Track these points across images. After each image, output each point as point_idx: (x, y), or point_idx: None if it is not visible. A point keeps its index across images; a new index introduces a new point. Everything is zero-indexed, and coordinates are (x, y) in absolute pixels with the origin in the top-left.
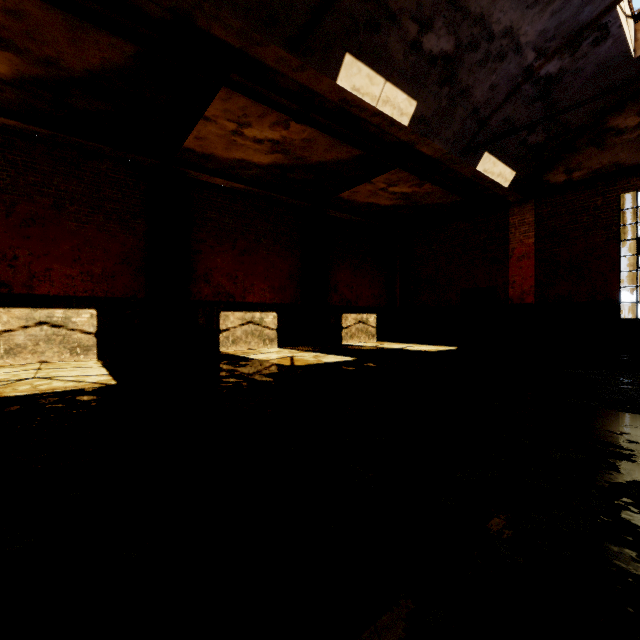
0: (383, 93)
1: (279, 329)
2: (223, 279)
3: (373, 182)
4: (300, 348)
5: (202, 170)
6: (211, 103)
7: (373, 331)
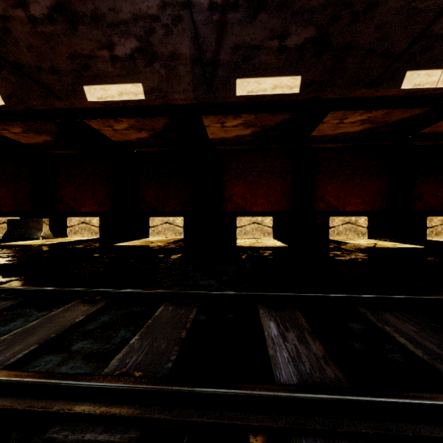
0: (441, 77)
1: (369, 227)
2: (331, 198)
3: None
4: (385, 240)
5: (319, 142)
6: (326, 117)
7: None
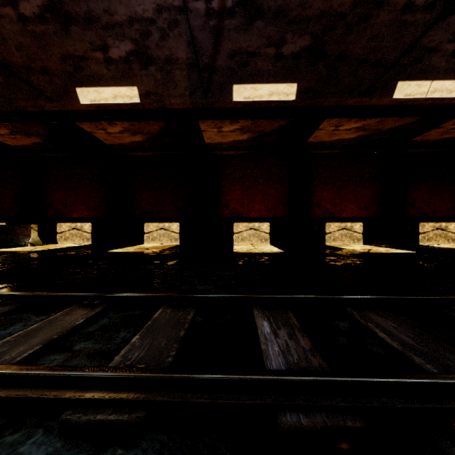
0: (430, 88)
1: (364, 233)
2: (327, 205)
3: (441, 127)
4: (379, 245)
5: (316, 149)
6: (322, 124)
7: (453, 236)
